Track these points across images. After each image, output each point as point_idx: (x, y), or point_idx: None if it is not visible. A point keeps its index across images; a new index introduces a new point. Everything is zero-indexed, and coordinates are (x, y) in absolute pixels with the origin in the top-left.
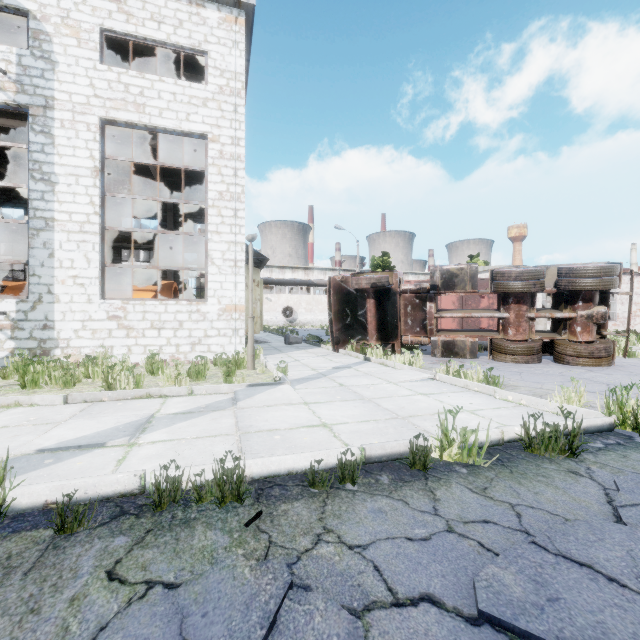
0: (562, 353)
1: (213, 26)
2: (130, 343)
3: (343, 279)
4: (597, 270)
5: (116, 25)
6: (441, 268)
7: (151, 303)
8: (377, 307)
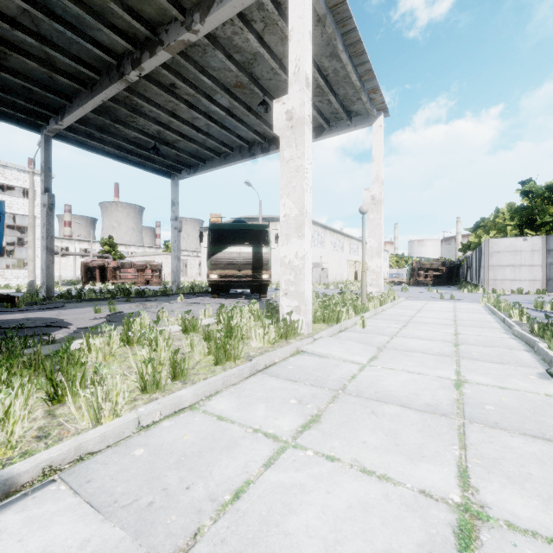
0: (150, 283)
1: (38, 182)
2: (6, 283)
3: (87, 262)
4: (155, 265)
5: (1, 181)
6: (120, 261)
7: (14, 270)
8: (100, 272)
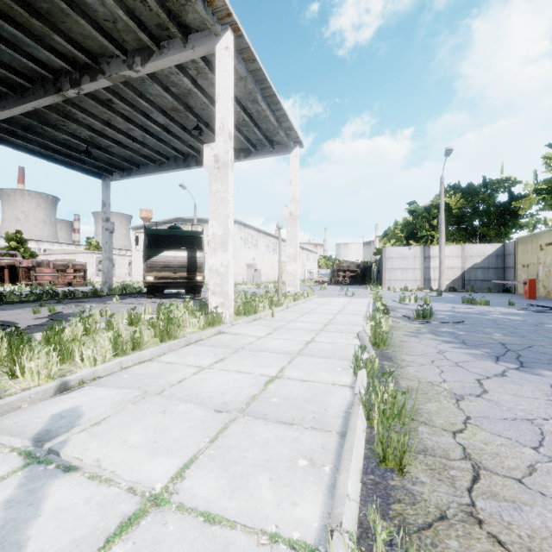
0: (73, 284)
1: None
2: None
3: None
4: (79, 265)
5: None
6: (36, 261)
7: None
8: (10, 272)
